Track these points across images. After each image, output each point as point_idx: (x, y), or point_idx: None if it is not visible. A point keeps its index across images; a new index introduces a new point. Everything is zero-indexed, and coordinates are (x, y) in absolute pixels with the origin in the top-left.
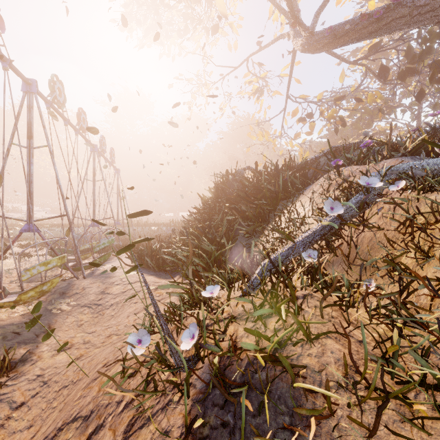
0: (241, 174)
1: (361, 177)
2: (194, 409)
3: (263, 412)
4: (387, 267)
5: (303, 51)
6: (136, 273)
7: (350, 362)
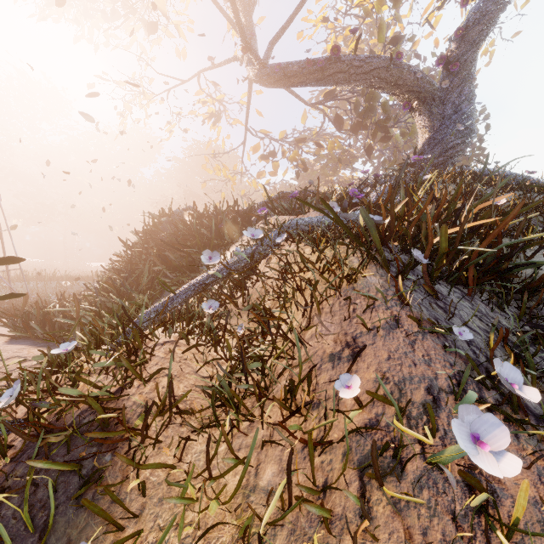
0: (180, 215)
1: (249, 229)
2: (5, 468)
3: (75, 450)
4: (258, 311)
5: (256, 82)
6: (14, 347)
7: (177, 393)
